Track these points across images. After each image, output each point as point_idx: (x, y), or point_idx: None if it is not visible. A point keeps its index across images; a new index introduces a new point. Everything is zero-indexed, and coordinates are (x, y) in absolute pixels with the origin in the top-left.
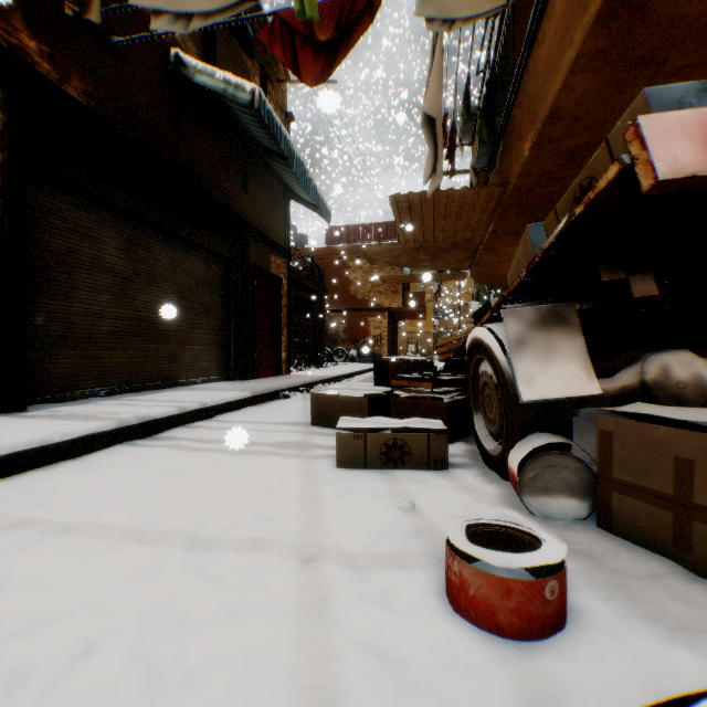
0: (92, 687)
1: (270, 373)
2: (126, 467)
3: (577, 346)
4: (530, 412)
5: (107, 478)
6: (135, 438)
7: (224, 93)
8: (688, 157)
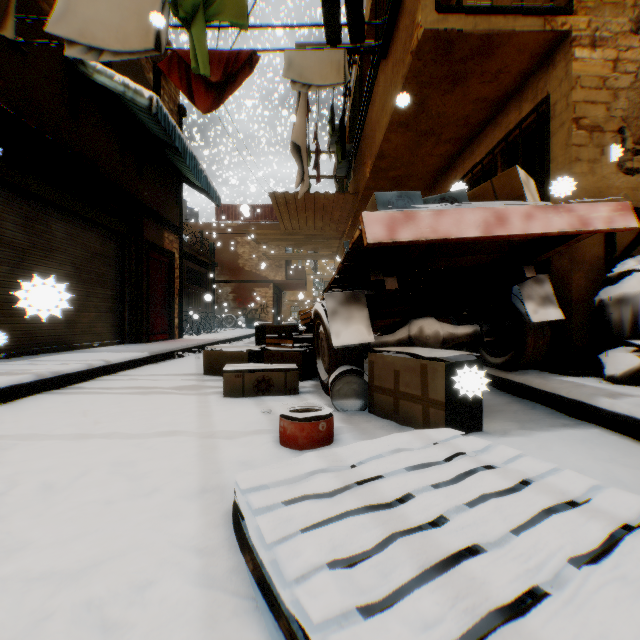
0: (95, 481)
1: (163, 338)
2: (55, 406)
3: (364, 315)
4: (340, 354)
5: (43, 413)
6: (51, 389)
7: (124, 95)
8: (381, 233)
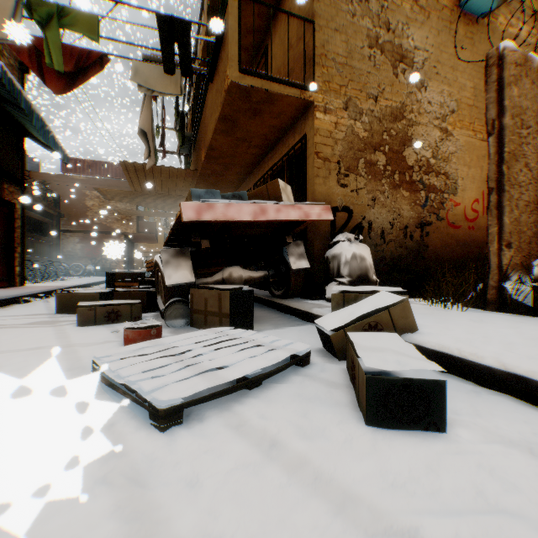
0: None
1: (4, 285)
2: None
3: (189, 264)
4: (172, 290)
5: None
6: None
7: None
8: (192, 215)
